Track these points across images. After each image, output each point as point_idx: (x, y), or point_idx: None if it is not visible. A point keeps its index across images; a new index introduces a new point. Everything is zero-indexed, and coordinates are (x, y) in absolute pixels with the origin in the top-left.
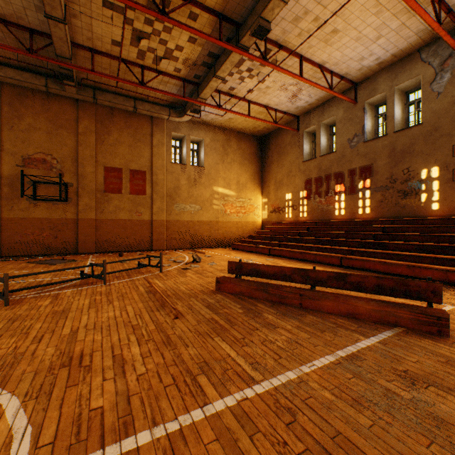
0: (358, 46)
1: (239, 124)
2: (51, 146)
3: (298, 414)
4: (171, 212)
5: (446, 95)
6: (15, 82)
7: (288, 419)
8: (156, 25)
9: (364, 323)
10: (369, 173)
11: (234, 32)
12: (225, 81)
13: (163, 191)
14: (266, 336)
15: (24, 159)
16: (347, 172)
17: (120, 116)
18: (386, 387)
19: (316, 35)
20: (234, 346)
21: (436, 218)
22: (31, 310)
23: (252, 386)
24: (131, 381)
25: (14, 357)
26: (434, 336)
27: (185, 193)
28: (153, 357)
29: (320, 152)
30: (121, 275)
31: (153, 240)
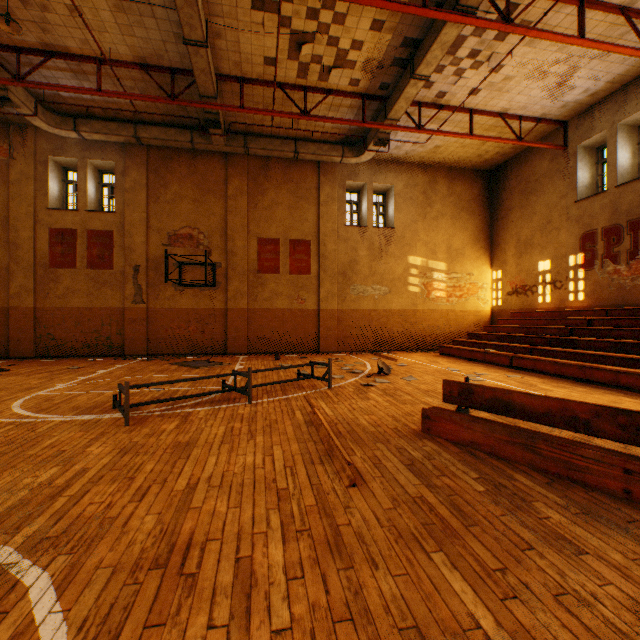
0: None
1: (451, 153)
2: (198, 217)
3: None
4: (345, 297)
5: None
6: (160, 143)
7: None
8: (323, 17)
9: None
10: None
11: None
12: (430, 84)
13: (334, 268)
14: (562, 577)
15: (170, 236)
16: None
17: (277, 167)
18: None
19: None
20: (482, 592)
21: None
22: (151, 436)
23: None
24: None
25: (99, 526)
26: None
27: (365, 268)
28: (305, 584)
29: (617, 179)
30: (273, 389)
31: (320, 338)
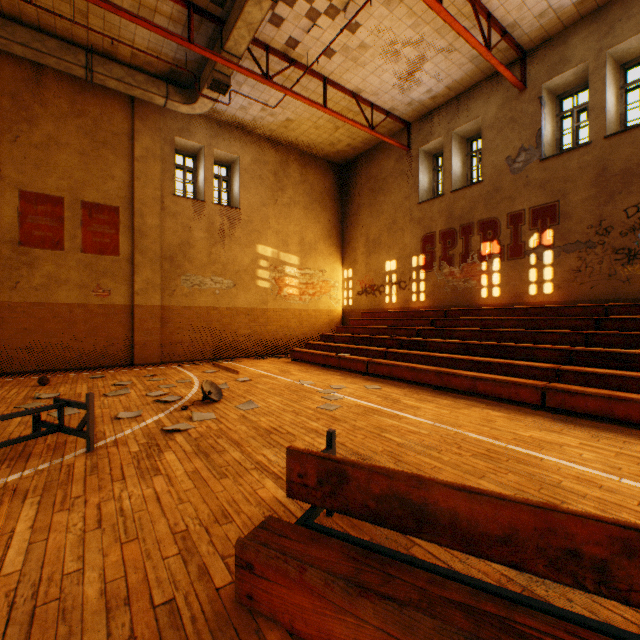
0: None
1: (304, 133)
2: None
3: None
4: (174, 290)
5: None
6: None
7: None
8: None
9: None
10: (551, 219)
11: None
12: (279, 20)
13: (157, 249)
14: None
15: None
16: (505, 218)
17: (59, 88)
18: None
19: None
20: None
21: None
22: None
23: None
24: None
25: None
26: None
27: (202, 254)
28: None
29: (452, 185)
30: None
31: (136, 346)
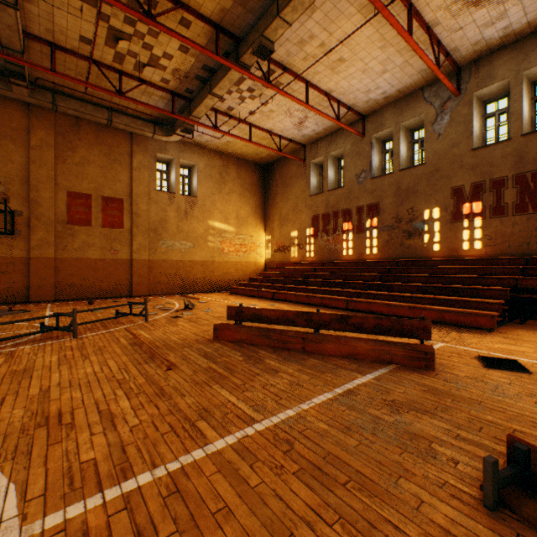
0: (365, 78)
1: (239, 148)
2: None
3: (295, 443)
4: (156, 250)
5: (445, 137)
6: None
7: (286, 448)
8: (139, 27)
9: (363, 363)
10: (376, 212)
11: (234, 46)
12: (223, 99)
13: (146, 224)
14: (268, 381)
15: None
16: (355, 209)
17: (89, 129)
18: (374, 414)
19: (323, 62)
20: (234, 392)
21: (436, 259)
22: None
23: (252, 425)
24: (124, 433)
25: None
26: (422, 370)
27: (173, 227)
28: (146, 409)
29: (328, 186)
30: (95, 326)
31: (134, 284)
